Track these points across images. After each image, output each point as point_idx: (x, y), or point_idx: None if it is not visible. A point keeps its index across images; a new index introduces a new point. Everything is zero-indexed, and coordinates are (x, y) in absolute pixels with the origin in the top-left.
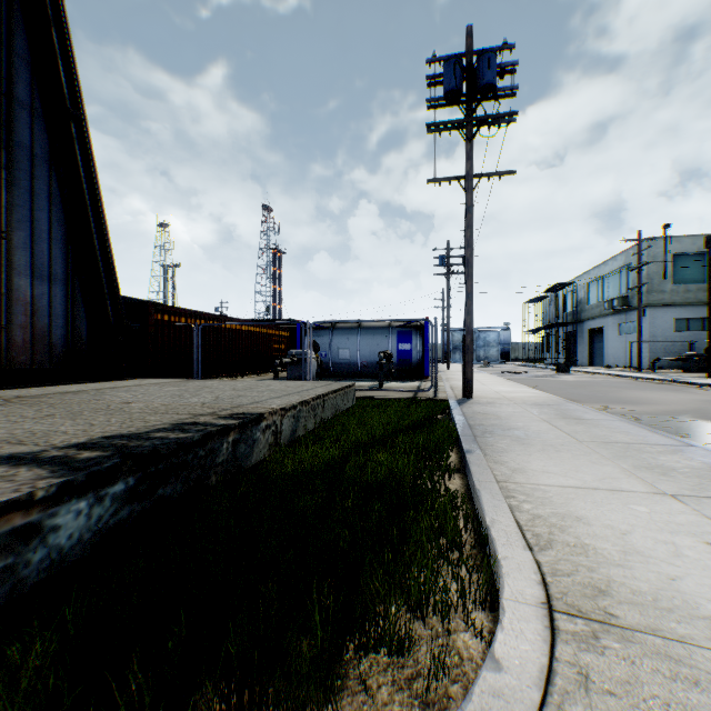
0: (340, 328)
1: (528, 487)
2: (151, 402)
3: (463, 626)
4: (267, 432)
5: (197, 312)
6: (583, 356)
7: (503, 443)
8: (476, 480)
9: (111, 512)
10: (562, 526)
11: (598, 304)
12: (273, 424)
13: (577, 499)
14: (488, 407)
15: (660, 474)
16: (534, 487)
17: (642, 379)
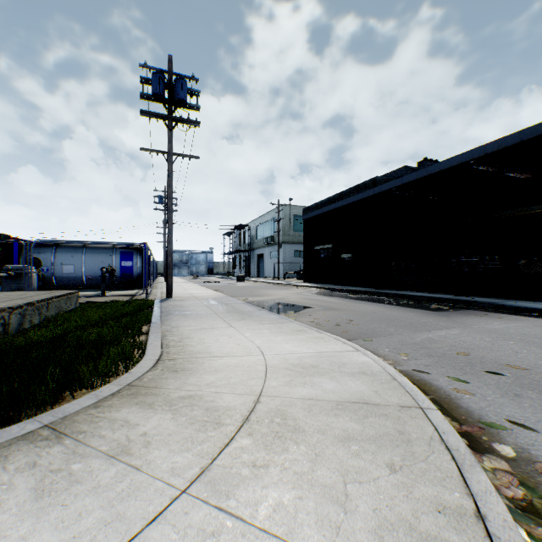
0: (65, 246)
1: (176, 332)
2: None
3: None
4: None
5: None
6: (255, 271)
7: (176, 317)
8: (150, 333)
9: None
10: (181, 341)
11: (261, 240)
12: (3, 319)
13: (195, 332)
14: (179, 302)
15: (237, 321)
16: (179, 331)
17: (277, 284)
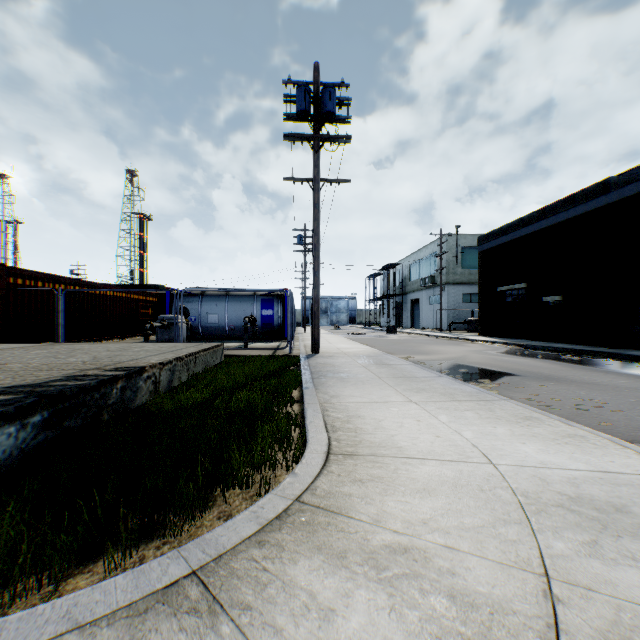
0: (209, 295)
1: (337, 404)
2: (29, 363)
3: (285, 473)
4: (148, 382)
5: (57, 277)
6: (407, 320)
7: (331, 382)
8: (306, 403)
9: (32, 436)
10: (349, 421)
11: (417, 281)
12: (154, 376)
13: (363, 408)
14: (328, 359)
15: (415, 392)
16: (341, 404)
17: (441, 337)
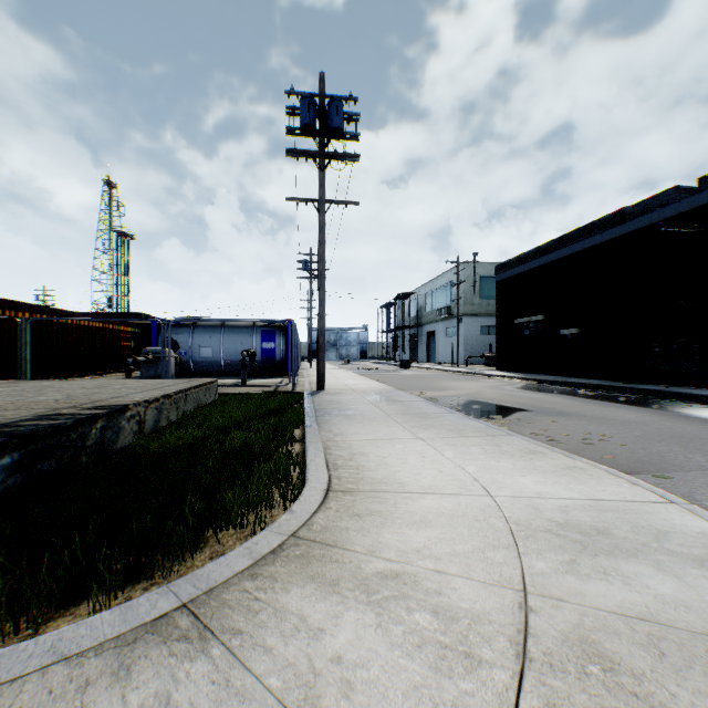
0: (202, 326)
1: (341, 442)
2: None
3: (283, 512)
4: (132, 421)
5: (20, 303)
6: (423, 354)
7: (336, 419)
8: (308, 442)
9: (1, 480)
10: (352, 458)
11: (433, 312)
12: (138, 415)
13: (368, 445)
14: (334, 396)
15: (423, 429)
16: (345, 442)
17: (458, 372)
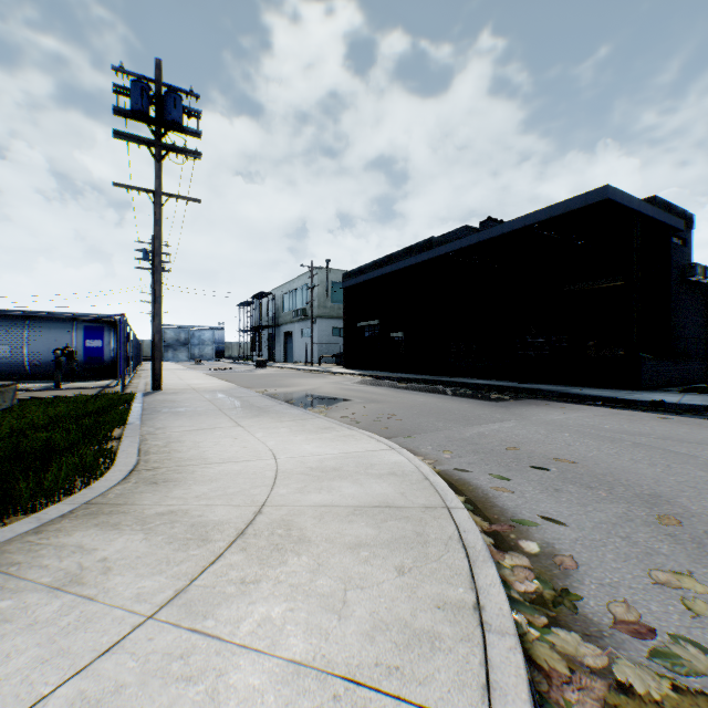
0: None
1: (161, 434)
2: None
3: None
4: None
5: None
6: (281, 354)
7: (164, 416)
8: (125, 437)
9: None
10: (168, 445)
11: (290, 313)
12: None
13: (188, 434)
14: (171, 395)
15: (248, 418)
16: (166, 434)
17: (309, 371)
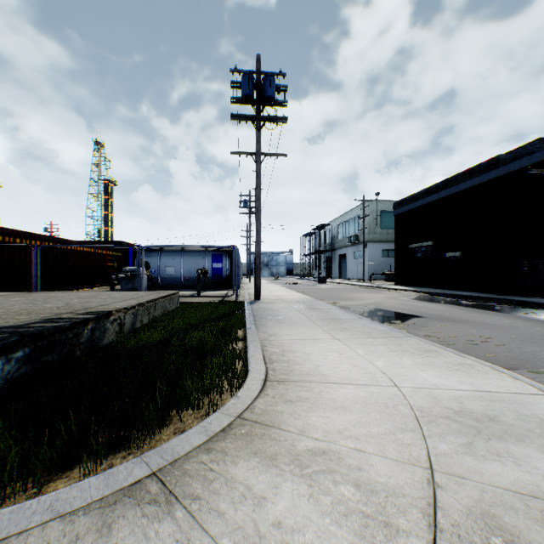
0: (167, 250)
1: (275, 341)
2: (10, 308)
3: (230, 397)
4: (114, 324)
5: (33, 234)
6: (336, 272)
7: (270, 323)
8: (248, 341)
9: (16, 369)
10: (284, 354)
11: (343, 239)
12: (119, 319)
13: (296, 344)
14: (268, 304)
15: (339, 331)
16: (278, 341)
17: (363, 286)
